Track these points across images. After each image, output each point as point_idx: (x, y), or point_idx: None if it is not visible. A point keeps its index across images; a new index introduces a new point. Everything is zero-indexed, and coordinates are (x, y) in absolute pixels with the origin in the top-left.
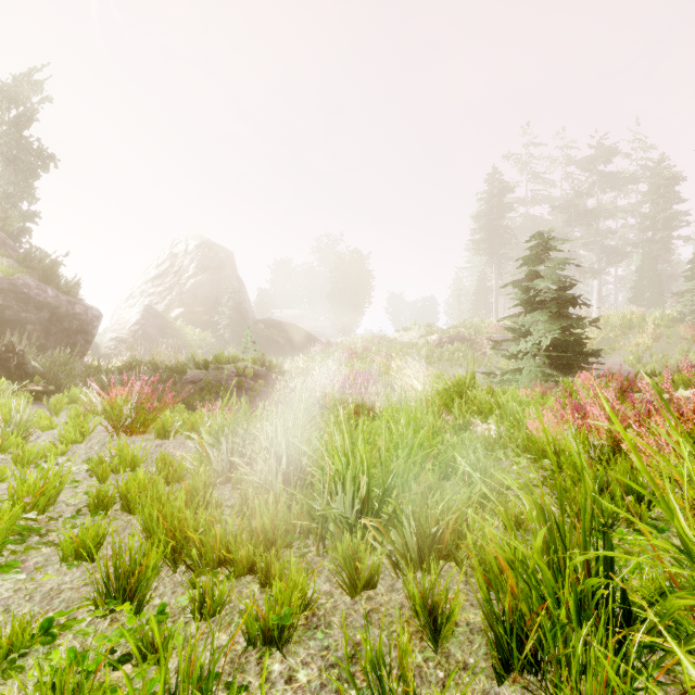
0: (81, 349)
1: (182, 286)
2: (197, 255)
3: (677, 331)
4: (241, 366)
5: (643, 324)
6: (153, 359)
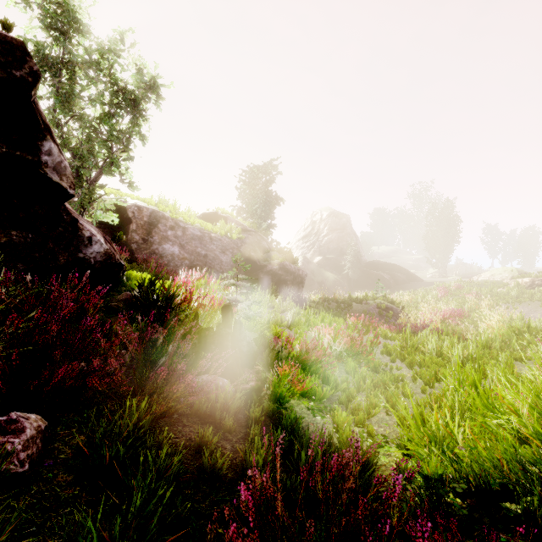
0: (301, 290)
1: (320, 242)
2: (328, 221)
3: None
4: (377, 302)
5: None
6: (334, 297)
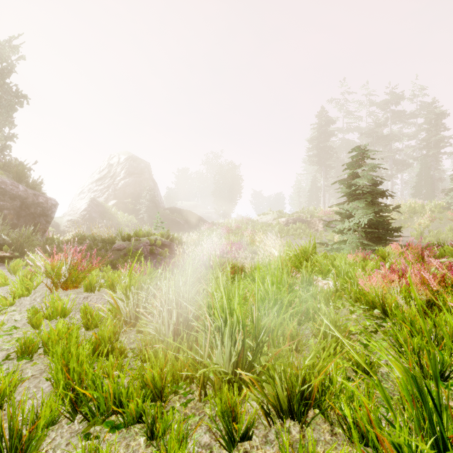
0: (43, 227)
1: (116, 185)
2: (125, 165)
3: (445, 215)
4: (153, 238)
5: (423, 210)
6: (92, 234)
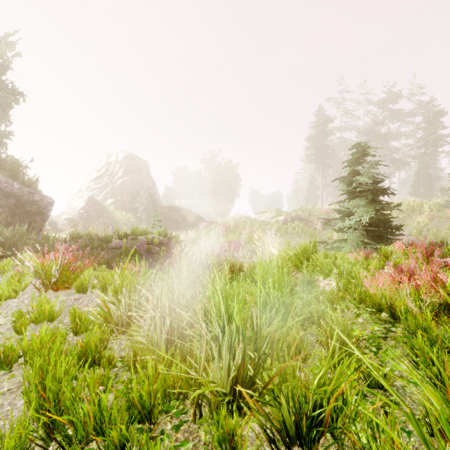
0: (39, 225)
1: (114, 184)
2: (123, 163)
3: (444, 213)
4: (150, 237)
5: (421, 208)
6: (88, 232)
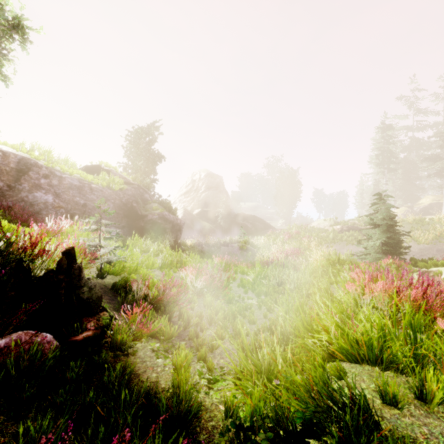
0: (179, 237)
1: (199, 197)
2: (205, 181)
3: None
4: (240, 245)
5: None
6: (207, 242)
